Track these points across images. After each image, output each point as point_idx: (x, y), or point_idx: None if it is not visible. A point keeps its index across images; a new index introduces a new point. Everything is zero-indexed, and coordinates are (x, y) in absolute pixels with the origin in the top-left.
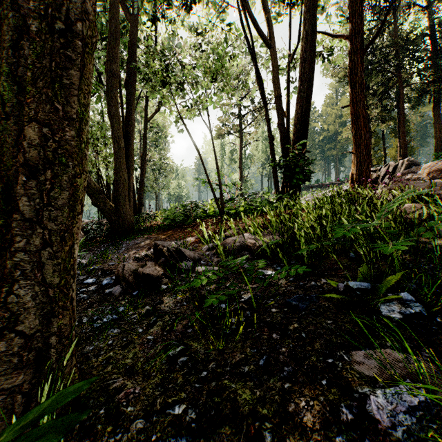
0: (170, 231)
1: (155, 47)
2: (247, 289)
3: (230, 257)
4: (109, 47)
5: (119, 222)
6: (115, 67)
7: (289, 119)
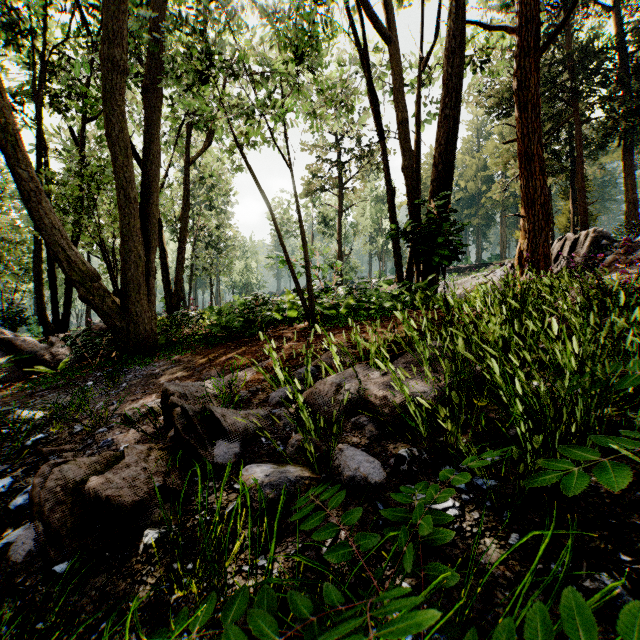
0: (217, 347)
1: (188, 15)
2: (385, 577)
3: (332, 491)
4: (107, 16)
5: (130, 330)
6: (119, 53)
7: (418, 163)
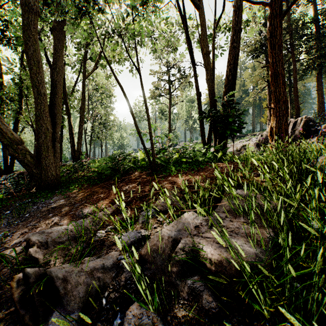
0: (94, 186)
1: None
2: None
3: None
4: None
5: (42, 174)
6: (33, 1)
7: (213, 78)
